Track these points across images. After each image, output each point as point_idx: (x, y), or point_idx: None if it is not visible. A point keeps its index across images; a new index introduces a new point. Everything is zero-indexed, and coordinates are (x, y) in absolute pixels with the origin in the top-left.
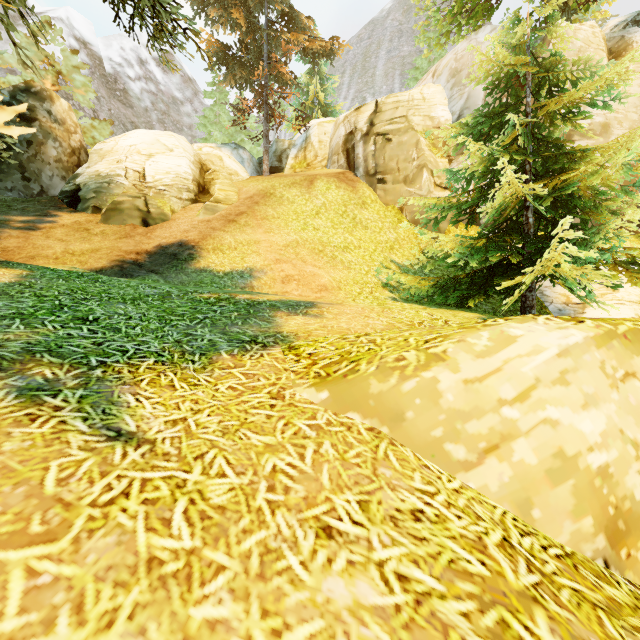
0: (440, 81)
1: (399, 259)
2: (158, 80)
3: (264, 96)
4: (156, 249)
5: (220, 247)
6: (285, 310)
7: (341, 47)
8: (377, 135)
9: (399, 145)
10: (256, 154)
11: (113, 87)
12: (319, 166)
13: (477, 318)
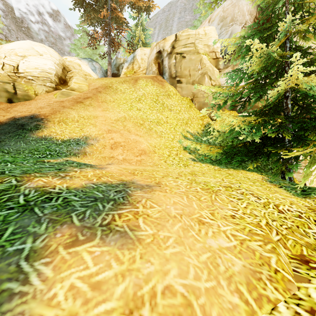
0: (213, 24)
1: (191, 130)
2: (50, 25)
3: (108, 30)
4: (8, 120)
5: (65, 120)
6: (77, 219)
7: (154, 6)
8: (177, 53)
9: (190, 60)
10: (105, 67)
11: (20, 25)
12: (141, 73)
13: (265, 181)
